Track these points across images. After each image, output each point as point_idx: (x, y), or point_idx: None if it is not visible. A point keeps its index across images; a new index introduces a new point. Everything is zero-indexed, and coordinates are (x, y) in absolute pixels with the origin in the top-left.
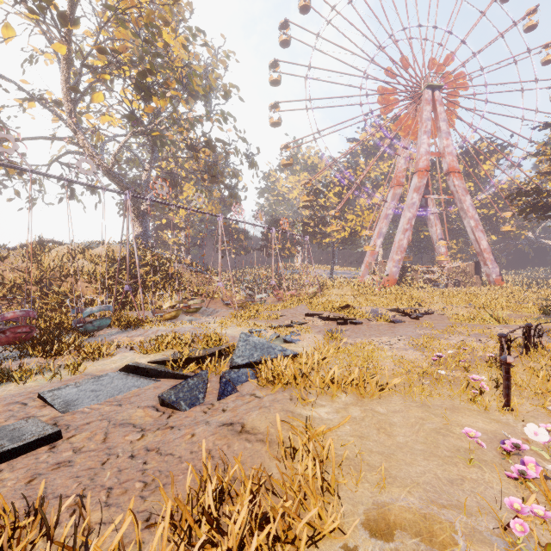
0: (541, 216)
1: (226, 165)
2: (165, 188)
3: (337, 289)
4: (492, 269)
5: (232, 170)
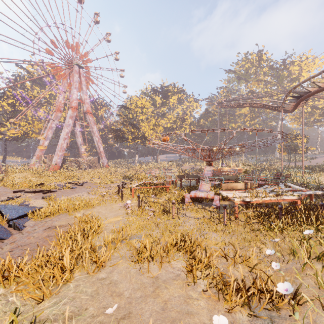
0: (121, 140)
1: None
2: None
3: (19, 174)
4: (104, 161)
5: None
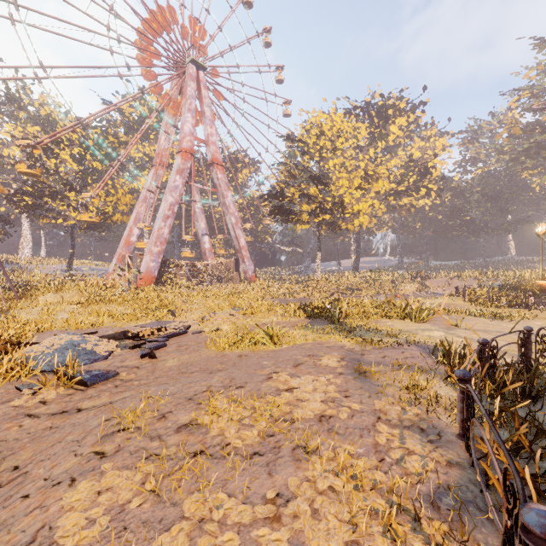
0: (284, 219)
1: None
2: None
3: (55, 294)
4: (248, 267)
5: None
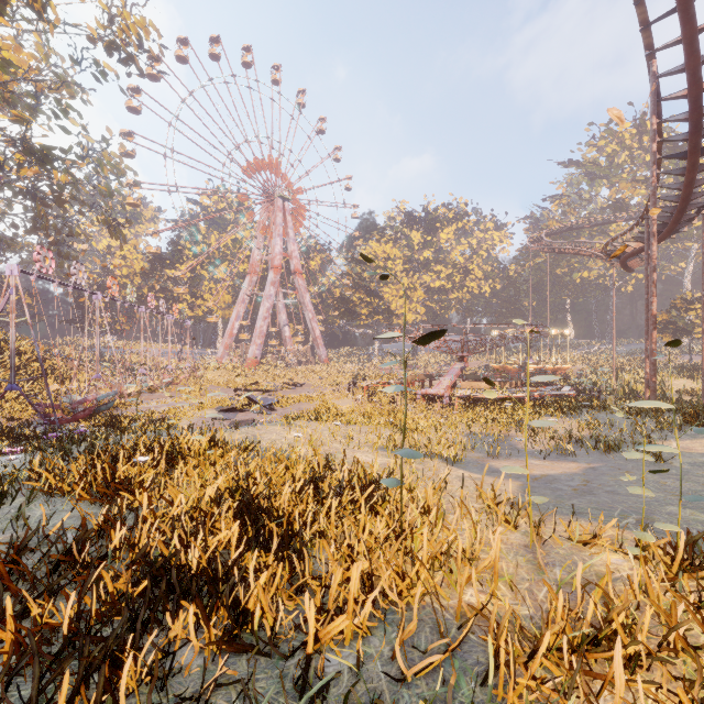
0: (350, 317)
1: (67, 220)
2: (116, 286)
3: (213, 371)
4: (322, 352)
5: (82, 232)
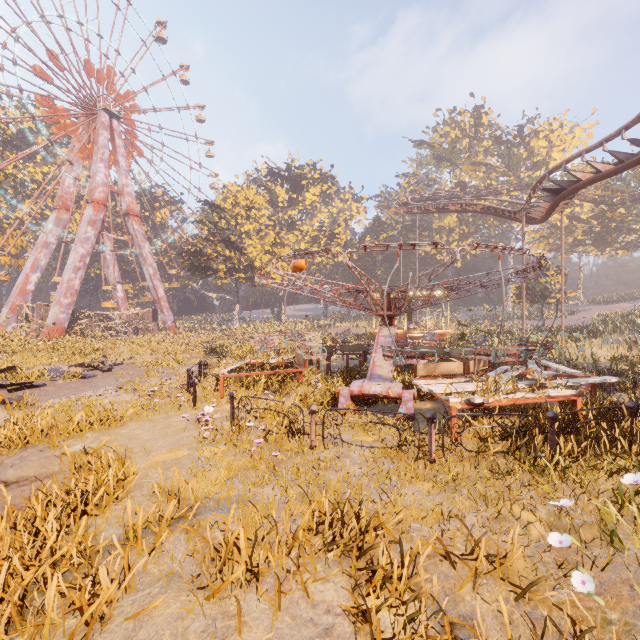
0: (204, 274)
1: None
2: None
3: None
4: (168, 317)
5: None
